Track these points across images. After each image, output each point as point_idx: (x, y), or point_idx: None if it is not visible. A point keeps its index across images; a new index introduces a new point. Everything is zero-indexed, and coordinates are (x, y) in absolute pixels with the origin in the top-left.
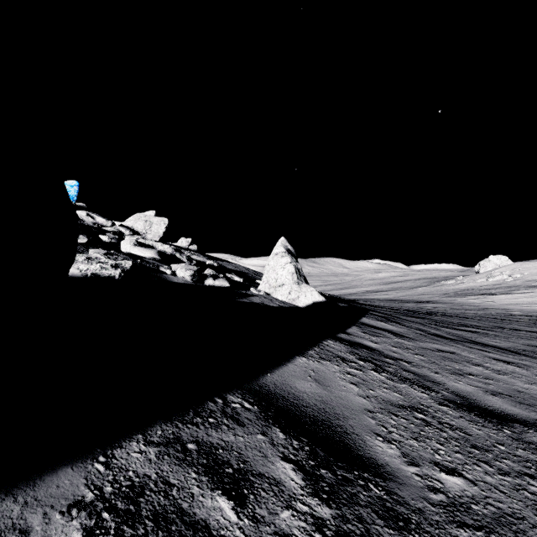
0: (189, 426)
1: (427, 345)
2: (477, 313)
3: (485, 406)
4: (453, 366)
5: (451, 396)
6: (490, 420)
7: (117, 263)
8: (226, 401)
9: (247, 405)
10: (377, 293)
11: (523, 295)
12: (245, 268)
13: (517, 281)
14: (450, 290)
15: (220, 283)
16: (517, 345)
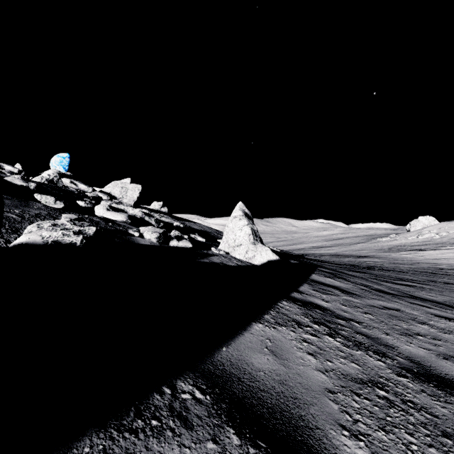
0: (125, 435)
1: (373, 302)
2: (411, 267)
3: (441, 374)
4: (401, 325)
5: (407, 363)
6: (450, 393)
7: (81, 230)
8: (174, 391)
9: (199, 395)
10: (321, 248)
11: (449, 251)
12: (208, 227)
13: (443, 238)
14: (385, 246)
15: (183, 244)
16: (451, 299)
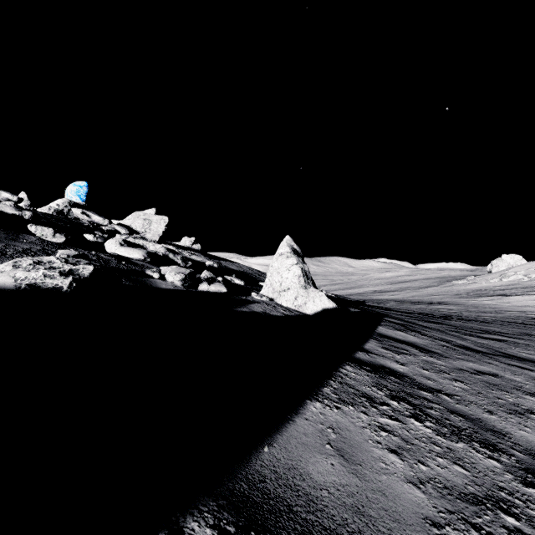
0: None
1: (461, 364)
2: (496, 316)
3: None
4: (505, 398)
5: (529, 460)
6: None
7: (72, 269)
8: None
9: None
10: (384, 293)
11: None
12: (249, 268)
13: (533, 281)
14: (462, 291)
15: (216, 288)
16: None
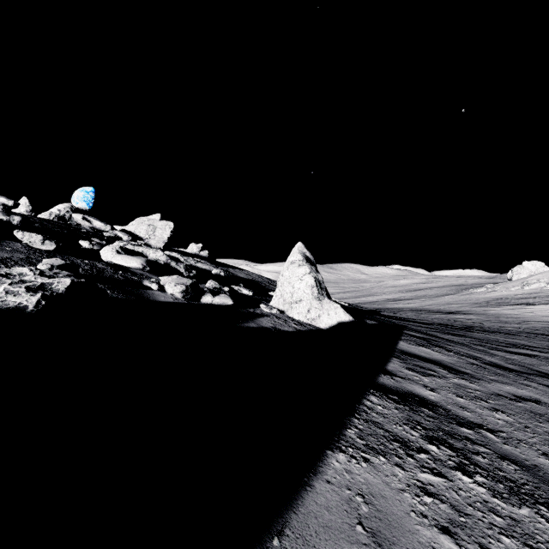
0: None
1: (497, 387)
2: (520, 327)
3: None
4: None
5: None
6: None
7: (45, 283)
8: None
9: None
10: (399, 301)
11: None
12: (258, 275)
13: None
14: (482, 299)
15: (220, 300)
16: None
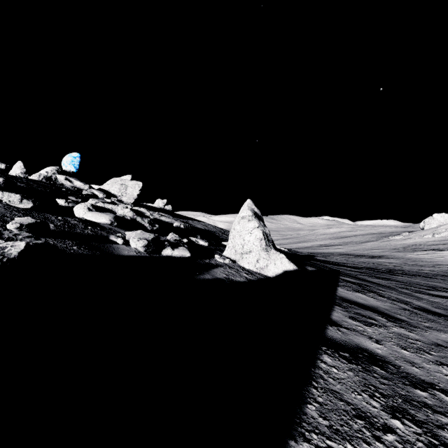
0: None
1: (434, 336)
2: (434, 270)
3: None
4: None
5: None
6: None
7: None
8: None
9: None
10: (330, 247)
11: None
12: (213, 226)
13: None
14: (399, 245)
15: (179, 253)
16: None
